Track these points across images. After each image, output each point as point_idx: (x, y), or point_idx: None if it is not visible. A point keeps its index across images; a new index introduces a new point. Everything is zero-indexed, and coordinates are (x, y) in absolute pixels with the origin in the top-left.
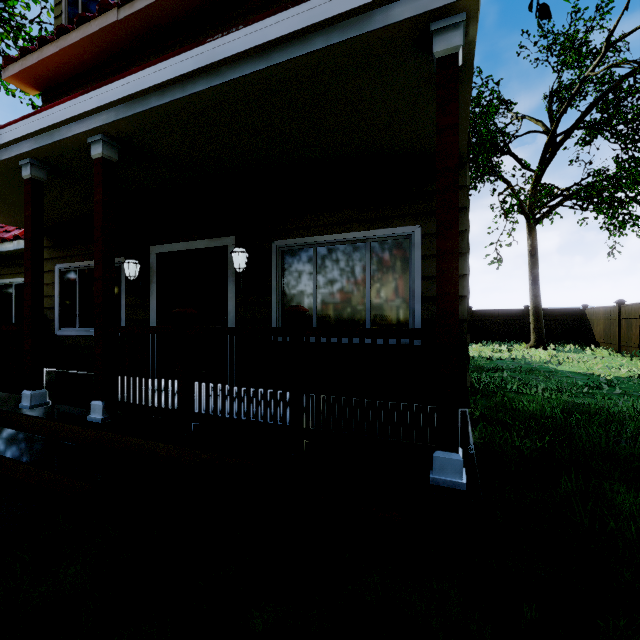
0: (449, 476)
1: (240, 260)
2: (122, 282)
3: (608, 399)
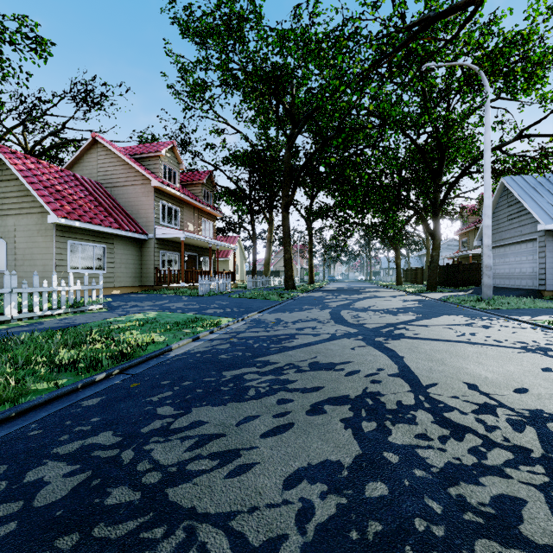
0: None
1: None
2: None
3: None
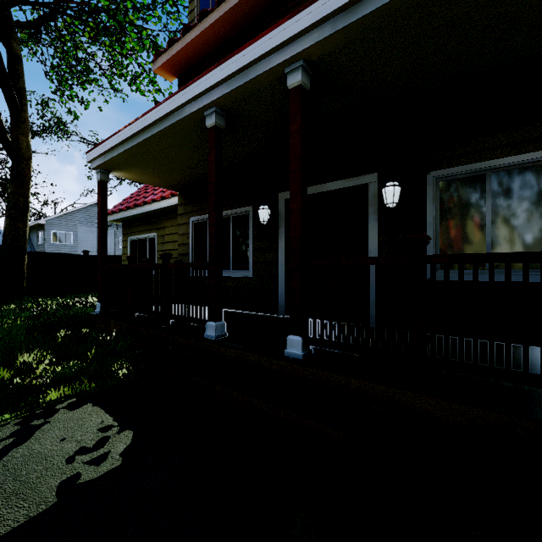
0: None
1: (394, 194)
2: (250, 228)
3: None
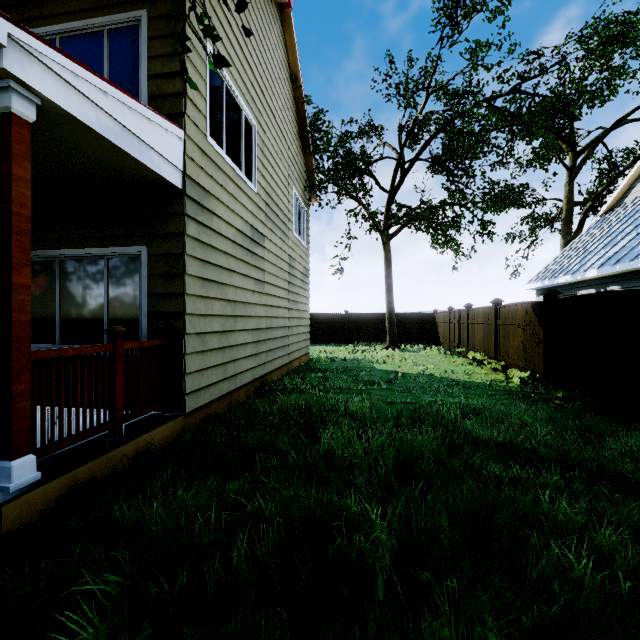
0: (2, 482)
1: None
2: None
3: (367, 394)
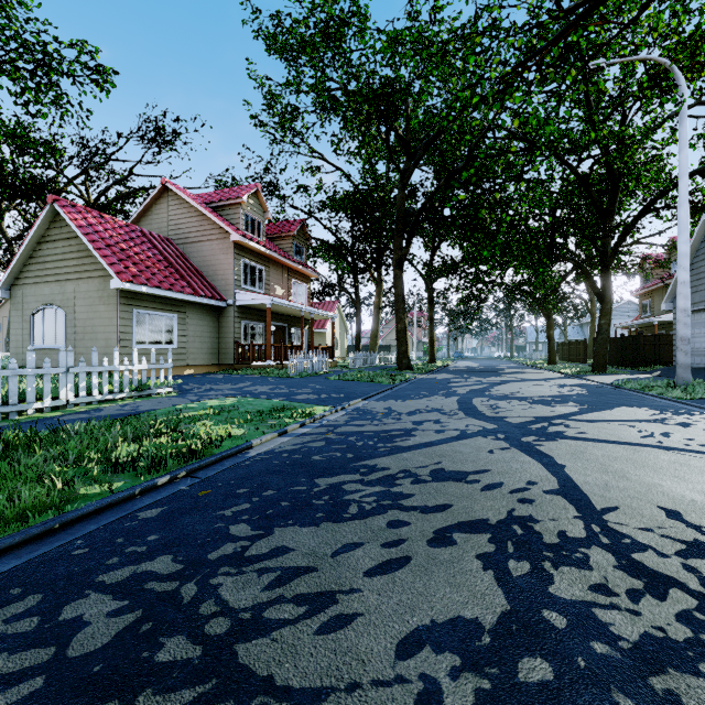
0: None
1: None
2: None
3: None
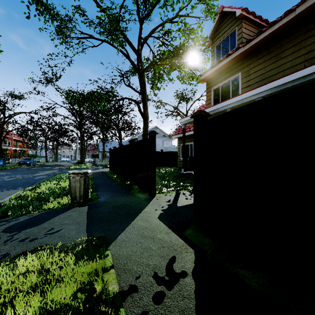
0: None
1: None
2: None
3: None
